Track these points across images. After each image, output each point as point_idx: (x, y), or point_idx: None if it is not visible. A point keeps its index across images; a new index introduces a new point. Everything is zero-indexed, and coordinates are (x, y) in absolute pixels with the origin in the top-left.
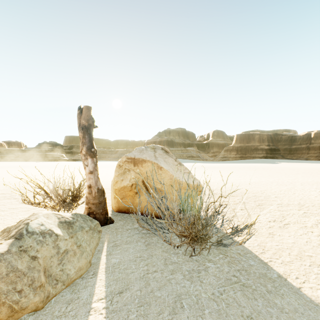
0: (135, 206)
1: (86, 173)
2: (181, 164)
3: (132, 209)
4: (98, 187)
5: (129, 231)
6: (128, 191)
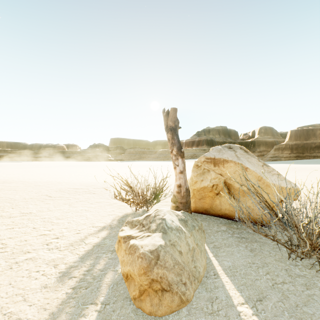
0: (214, 207)
1: (177, 172)
2: (266, 165)
3: (210, 210)
4: (186, 186)
5: (220, 233)
6: (208, 192)
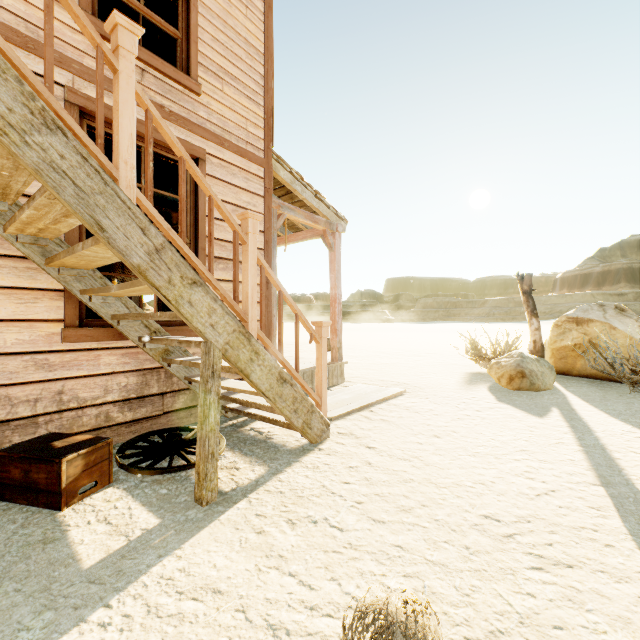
0: (577, 367)
1: (531, 330)
2: None
3: (573, 371)
4: (542, 343)
5: (576, 383)
6: (569, 351)
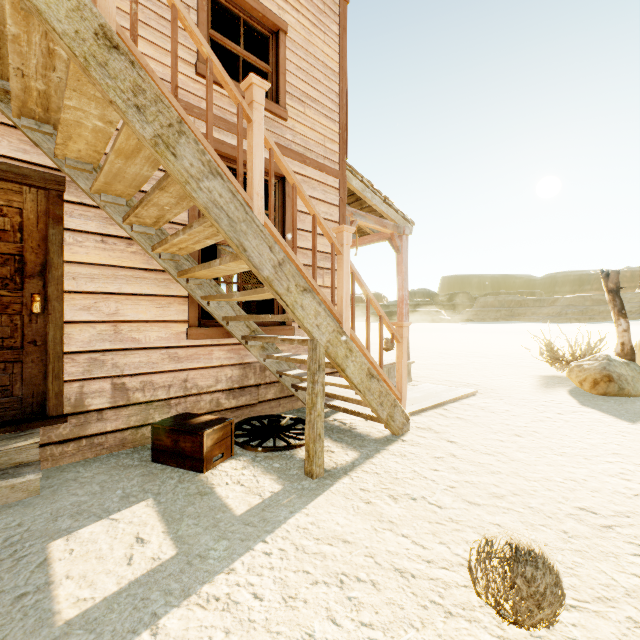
0: None
1: (619, 331)
2: None
3: None
4: (631, 345)
5: None
6: None
